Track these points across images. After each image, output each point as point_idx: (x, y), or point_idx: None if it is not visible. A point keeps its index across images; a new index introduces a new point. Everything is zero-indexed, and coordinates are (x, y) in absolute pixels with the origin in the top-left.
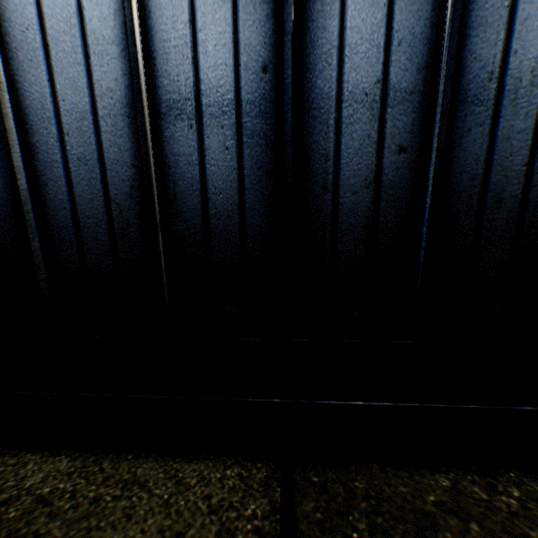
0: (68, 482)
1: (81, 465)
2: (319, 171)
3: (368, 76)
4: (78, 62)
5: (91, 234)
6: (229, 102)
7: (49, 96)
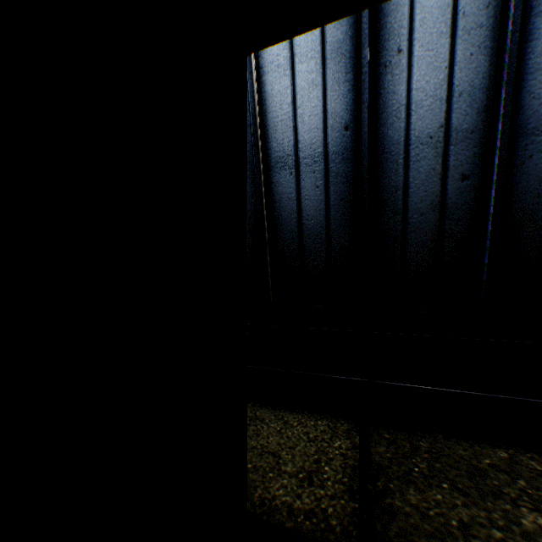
0: None
1: None
2: (390, 199)
3: (432, 123)
4: None
5: None
6: (319, 154)
7: None
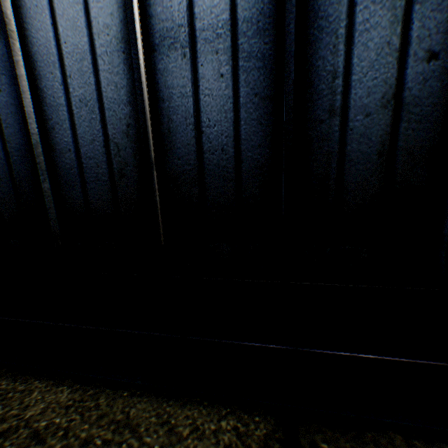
0: (64, 417)
1: (79, 398)
2: (325, 91)
3: None
4: (77, 1)
5: (92, 175)
6: (224, 23)
7: (52, 40)
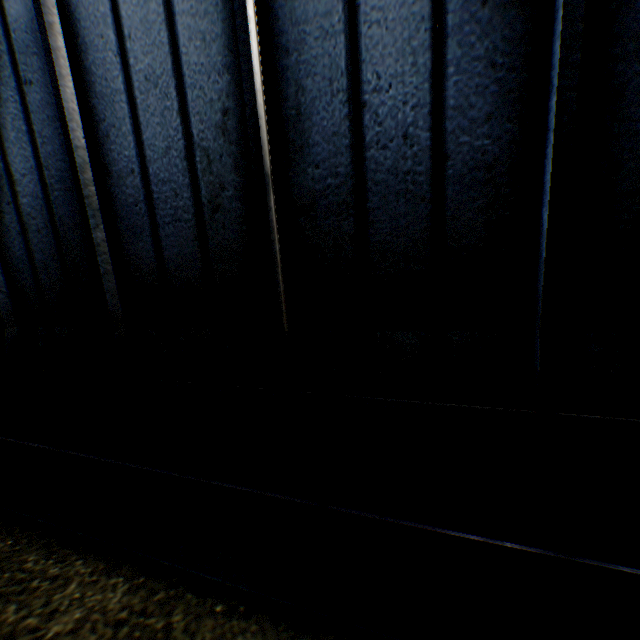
0: None
1: (139, 607)
2: None
3: None
4: None
5: (168, 212)
6: None
7: None
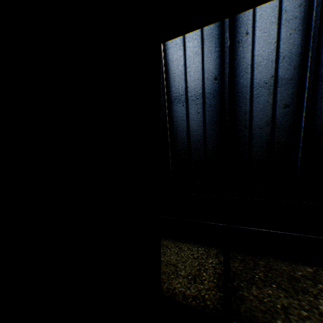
0: None
1: None
2: (242, 119)
3: (266, 75)
4: None
5: None
6: (200, 94)
7: None
